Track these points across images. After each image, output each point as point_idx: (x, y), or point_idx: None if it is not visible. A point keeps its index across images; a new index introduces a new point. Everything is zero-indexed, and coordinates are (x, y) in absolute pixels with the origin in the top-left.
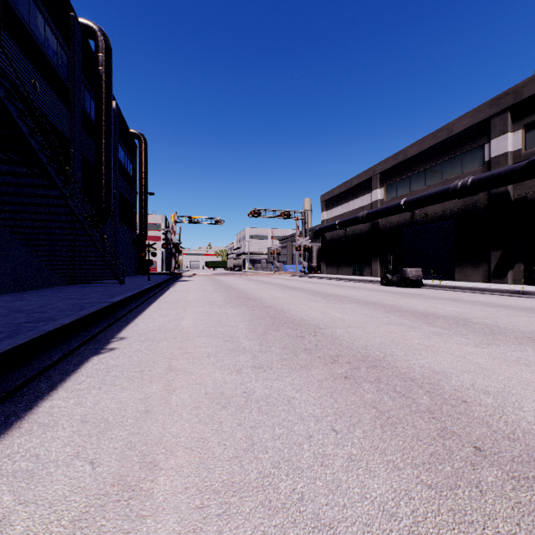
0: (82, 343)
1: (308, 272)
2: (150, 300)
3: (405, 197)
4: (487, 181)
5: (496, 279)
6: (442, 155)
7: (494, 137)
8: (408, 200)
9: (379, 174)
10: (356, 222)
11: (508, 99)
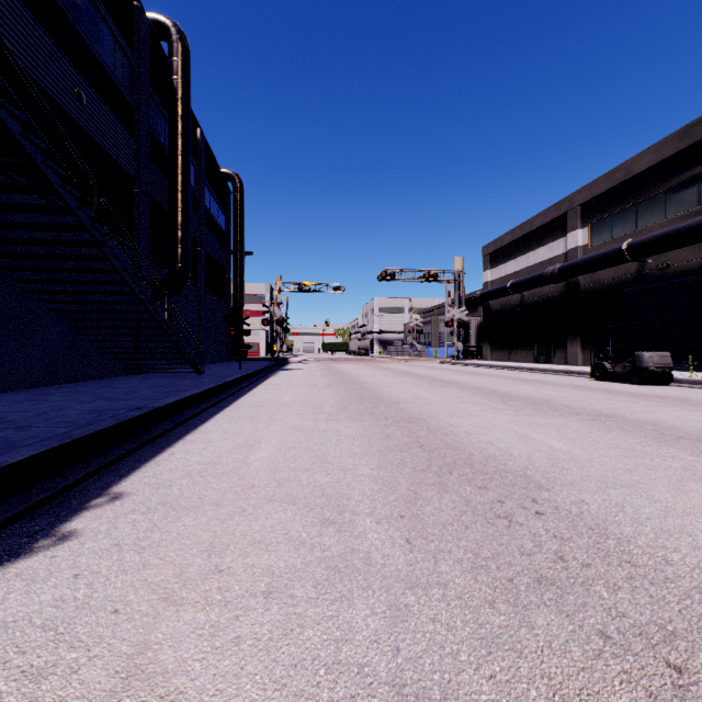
0: (16, 513)
1: (464, 357)
2: (225, 401)
3: (628, 239)
4: None
5: None
6: (700, 163)
7: None
8: (635, 242)
9: (580, 206)
10: (541, 283)
11: None
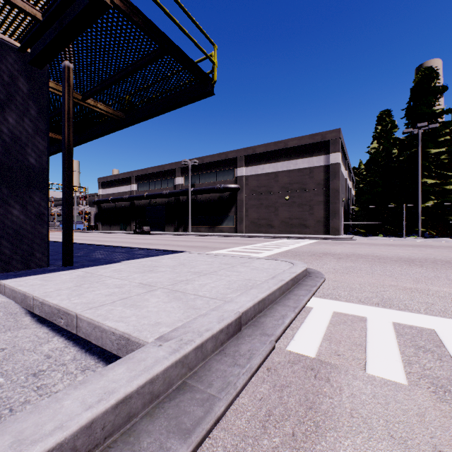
0: None
1: (87, 229)
2: None
3: (147, 192)
4: (173, 194)
5: (177, 230)
6: (161, 177)
7: (176, 177)
8: (147, 194)
9: (135, 176)
10: (122, 201)
11: (180, 165)
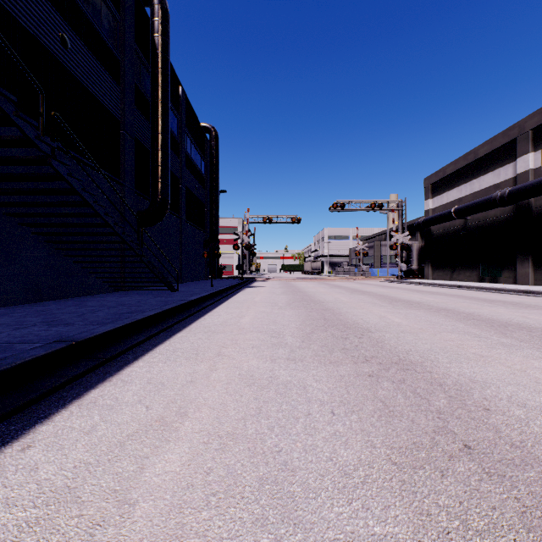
0: None
1: (405, 276)
2: (181, 323)
3: None
4: None
5: None
6: None
7: None
8: None
9: (532, 130)
10: (488, 206)
11: None
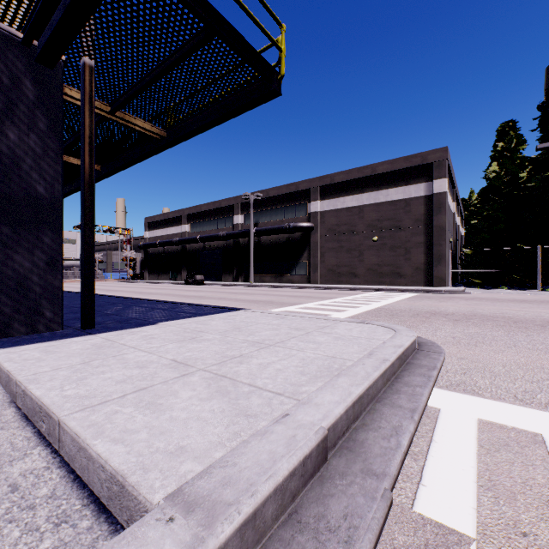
0: None
1: (133, 278)
2: None
3: (201, 233)
4: (231, 236)
5: (236, 280)
6: (218, 215)
7: (236, 215)
8: (201, 236)
9: (187, 215)
10: (172, 244)
11: (240, 200)
